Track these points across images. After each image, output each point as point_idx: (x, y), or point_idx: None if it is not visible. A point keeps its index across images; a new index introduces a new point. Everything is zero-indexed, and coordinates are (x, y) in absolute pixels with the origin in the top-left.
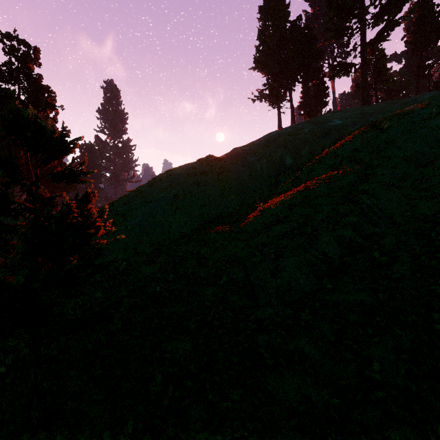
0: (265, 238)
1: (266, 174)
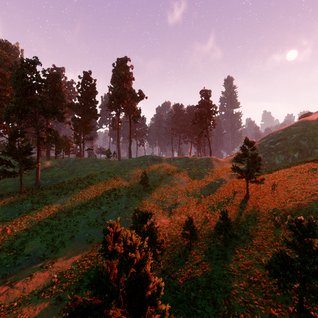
0: None
1: None
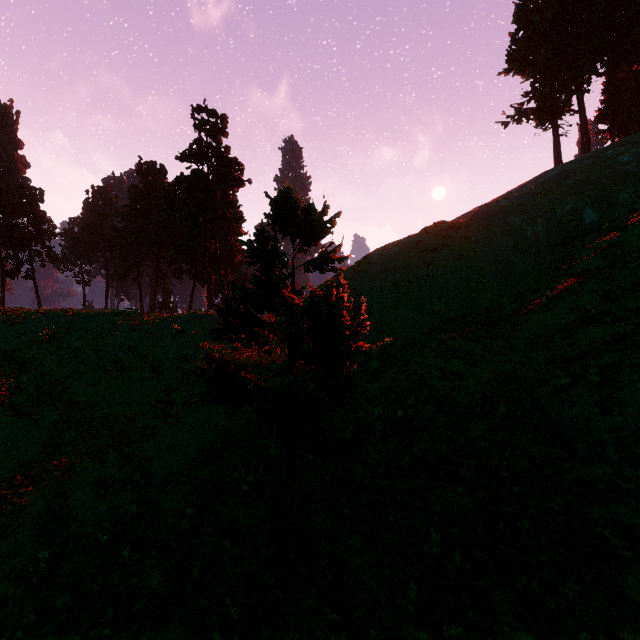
0: (564, 348)
1: (544, 242)
